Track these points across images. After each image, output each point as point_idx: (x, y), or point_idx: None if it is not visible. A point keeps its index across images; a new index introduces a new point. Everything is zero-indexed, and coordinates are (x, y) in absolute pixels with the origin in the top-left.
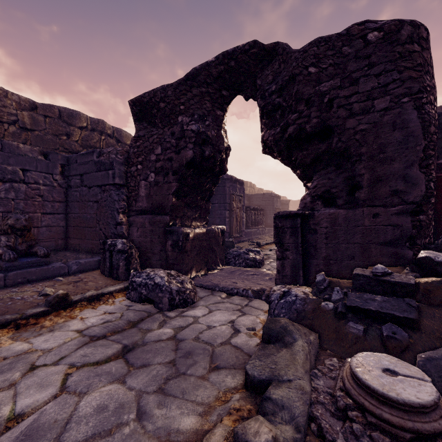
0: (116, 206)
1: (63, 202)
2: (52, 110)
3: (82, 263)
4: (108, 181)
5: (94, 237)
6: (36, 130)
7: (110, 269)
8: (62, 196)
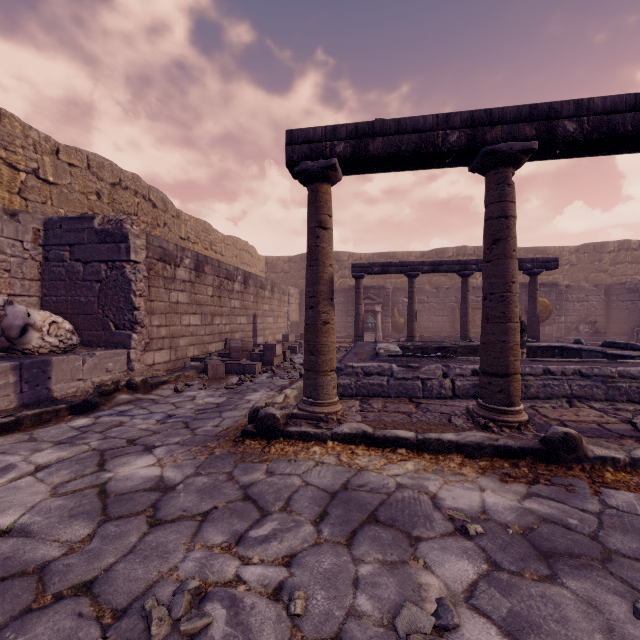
0: (639, 311)
1: (605, 309)
2: (588, 247)
3: (621, 338)
4: (635, 299)
5: (626, 328)
6: (578, 264)
7: (637, 341)
8: (604, 306)
